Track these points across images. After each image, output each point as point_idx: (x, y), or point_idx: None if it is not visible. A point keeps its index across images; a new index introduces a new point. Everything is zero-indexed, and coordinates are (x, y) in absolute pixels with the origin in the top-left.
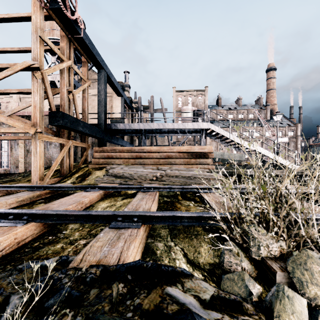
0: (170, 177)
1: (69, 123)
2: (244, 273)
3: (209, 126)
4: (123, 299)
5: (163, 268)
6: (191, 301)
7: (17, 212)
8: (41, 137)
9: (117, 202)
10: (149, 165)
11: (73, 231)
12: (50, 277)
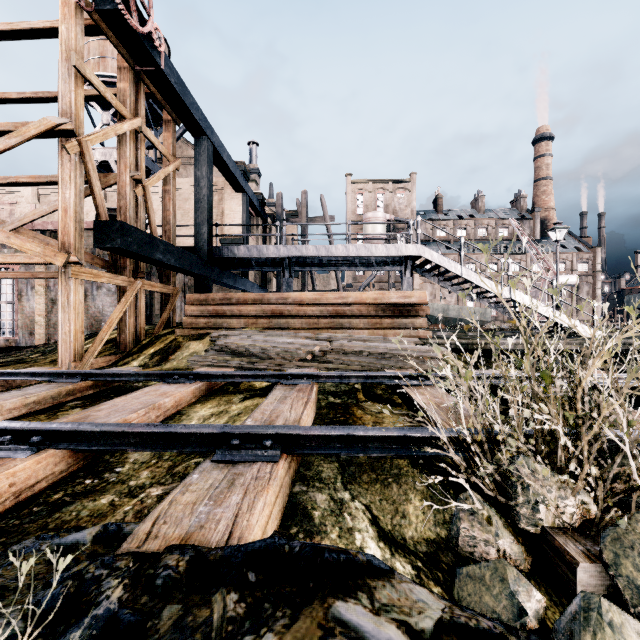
0: (341, 354)
1: (135, 244)
2: (505, 565)
3: (420, 251)
4: (236, 631)
5: (328, 557)
6: (392, 636)
7: (19, 427)
8: (79, 273)
9: (232, 406)
10: (298, 330)
11: (138, 467)
12: (75, 576)
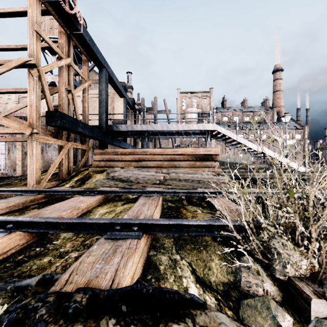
0: (175, 180)
1: (67, 123)
2: (269, 300)
3: (215, 127)
4: None
5: (168, 297)
6: None
7: (1, 219)
8: (38, 138)
9: (117, 208)
10: (152, 168)
11: (65, 241)
12: (23, 307)
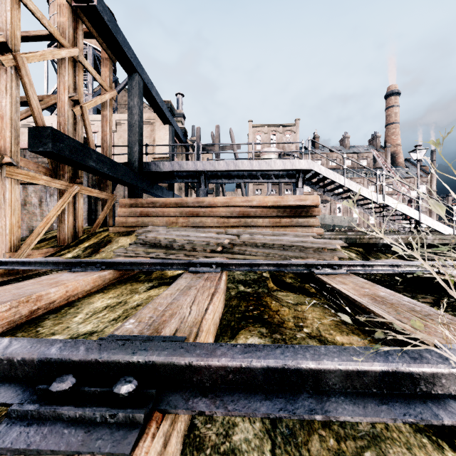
0: (248, 246)
1: (67, 150)
2: None
3: (310, 165)
4: None
5: None
6: None
7: None
8: (14, 174)
9: (134, 296)
10: (211, 228)
11: None
12: None
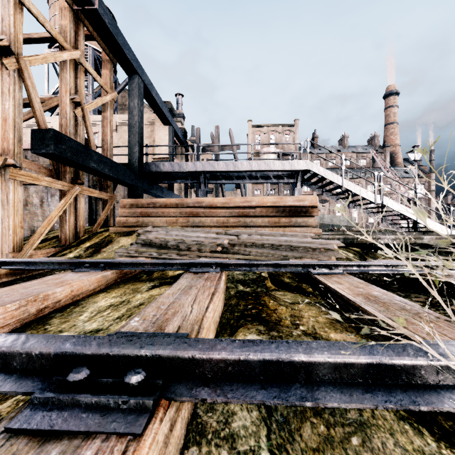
0: (248, 246)
1: (69, 152)
2: None
3: (309, 166)
4: None
5: None
6: None
7: None
8: (17, 175)
9: (137, 295)
10: (210, 228)
11: None
12: None
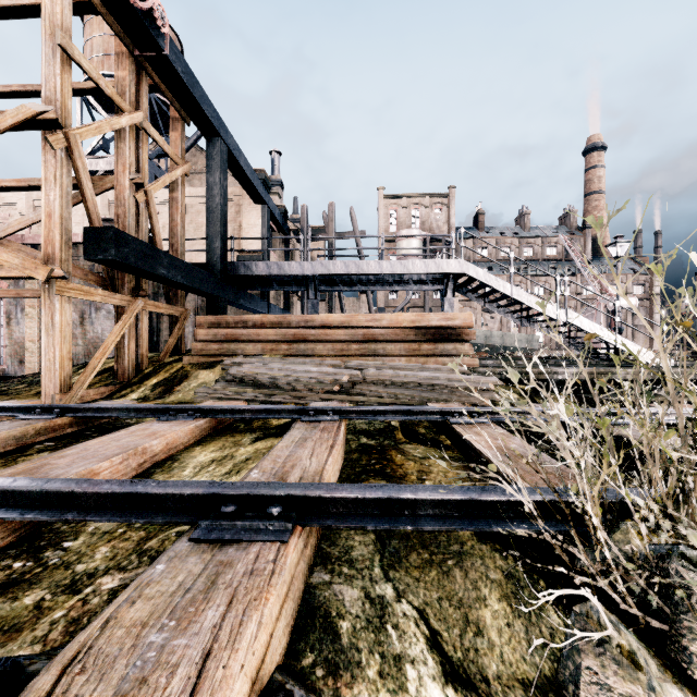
0: (375, 384)
1: (133, 256)
2: None
3: (464, 267)
4: None
5: None
6: None
7: None
8: (65, 290)
9: (240, 449)
10: (324, 358)
11: (96, 540)
12: None
